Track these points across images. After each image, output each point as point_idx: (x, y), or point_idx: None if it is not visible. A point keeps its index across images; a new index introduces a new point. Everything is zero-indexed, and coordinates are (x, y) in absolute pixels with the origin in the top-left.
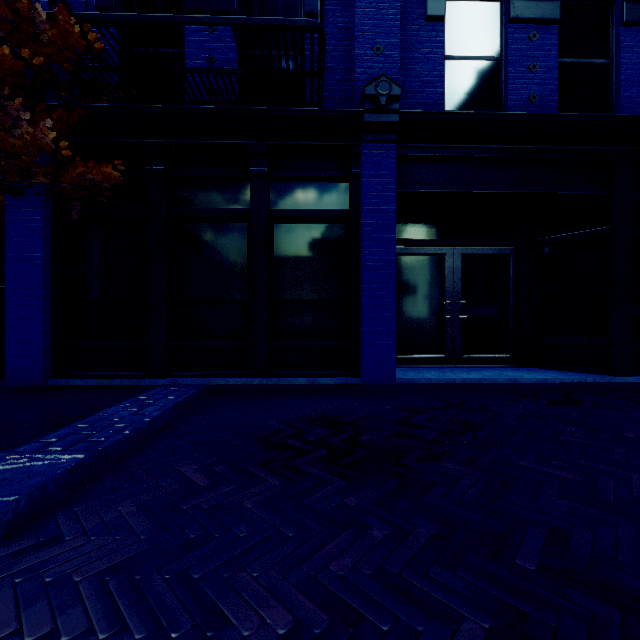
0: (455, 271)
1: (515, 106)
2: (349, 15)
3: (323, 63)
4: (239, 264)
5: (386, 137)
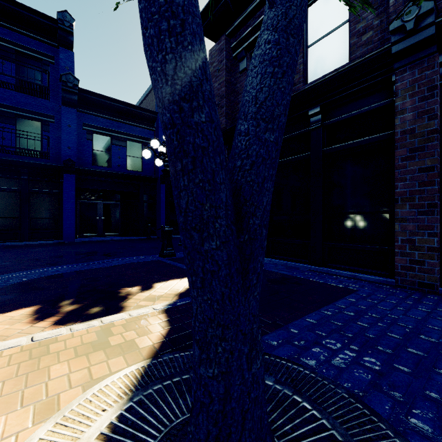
0: (101, 208)
1: (114, 167)
2: (60, 133)
3: (49, 156)
4: (16, 206)
5: (72, 173)
